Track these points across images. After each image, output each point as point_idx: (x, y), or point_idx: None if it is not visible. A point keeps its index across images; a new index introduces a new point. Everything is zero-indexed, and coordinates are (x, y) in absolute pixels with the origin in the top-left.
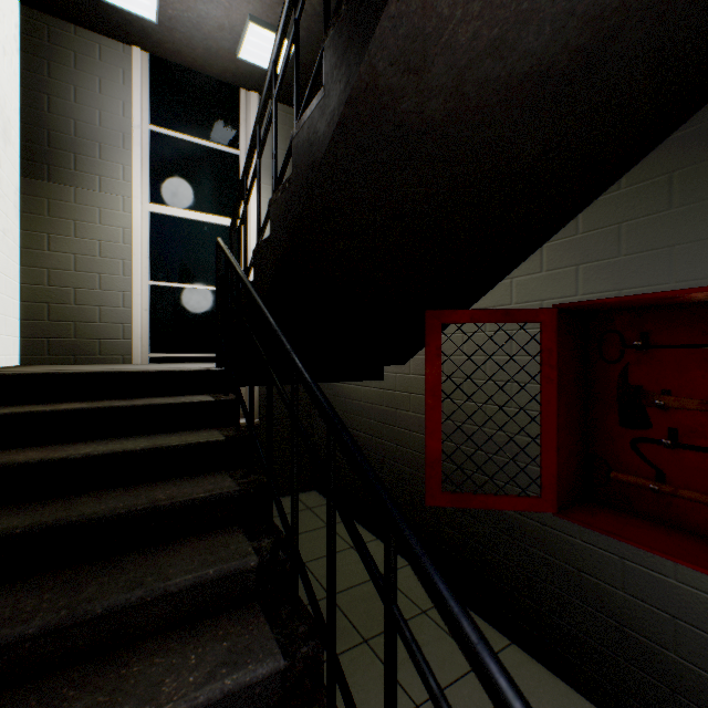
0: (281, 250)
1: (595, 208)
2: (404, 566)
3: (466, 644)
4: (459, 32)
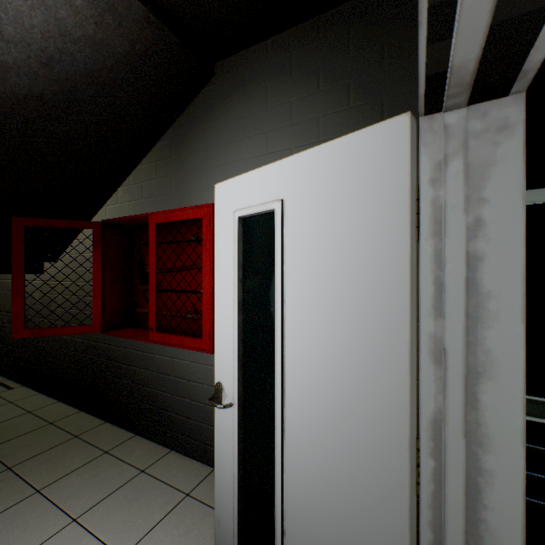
0: None
1: (136, 173)
2: (53, 404)
3: None
4: None
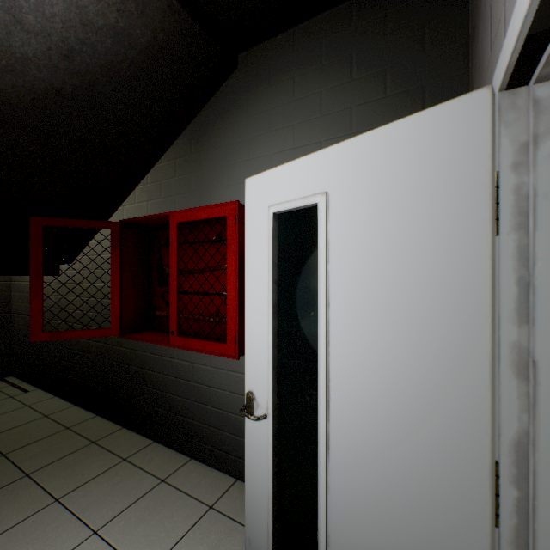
0: None
1: (154, 171)
2: (69, 408)
3: None
4: None
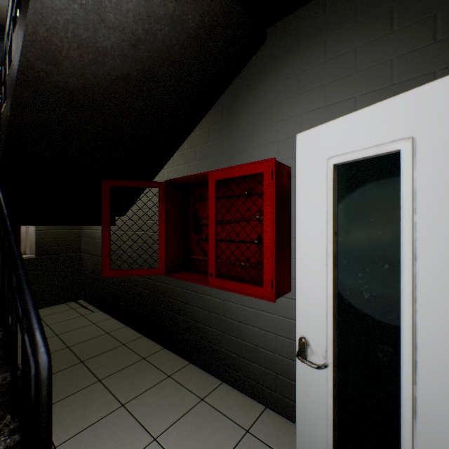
0: (4, 140)
1: (190, 139)
2: (122, 327)
3: (18, 279)
4: (71, 53)
